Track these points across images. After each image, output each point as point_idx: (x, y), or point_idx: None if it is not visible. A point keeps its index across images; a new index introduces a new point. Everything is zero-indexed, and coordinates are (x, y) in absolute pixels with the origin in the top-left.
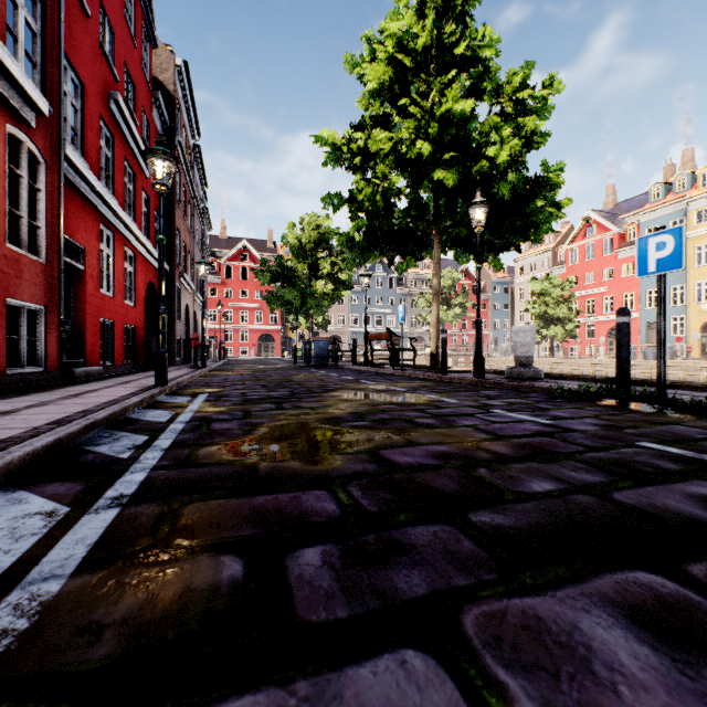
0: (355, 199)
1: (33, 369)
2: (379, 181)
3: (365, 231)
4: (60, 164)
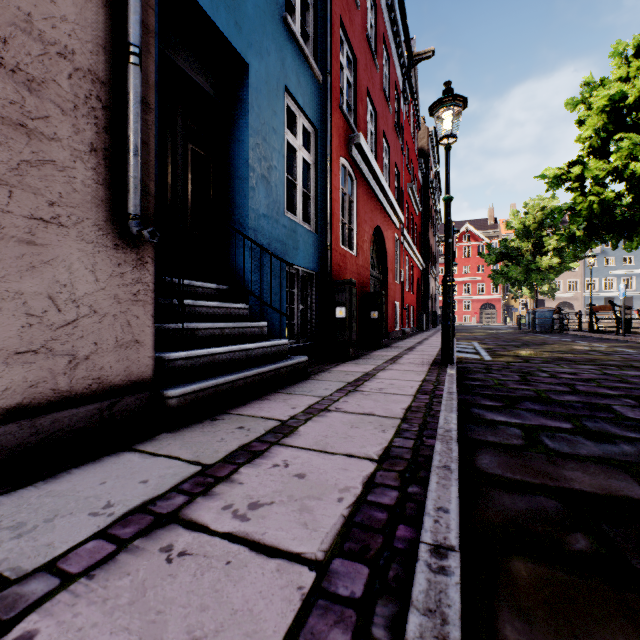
0: (573, 209)
1: (397, 329)
2: (594, 197)
3: (584, 228)
4: (403, 239)
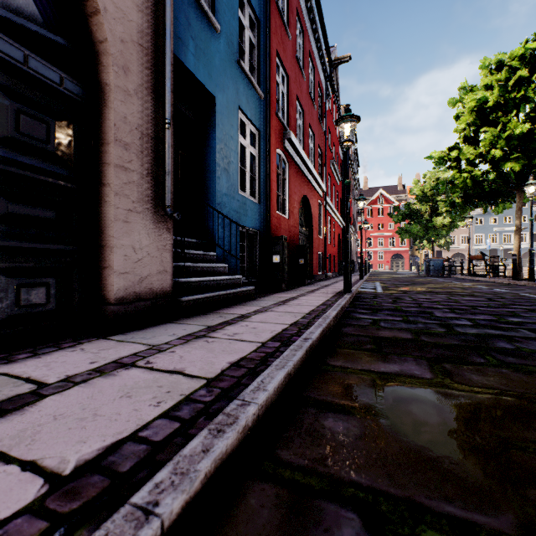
0: (453, 182)
1: (320, 273)
2: (467, 174)
3: (462, 196)
4: (325, 204)
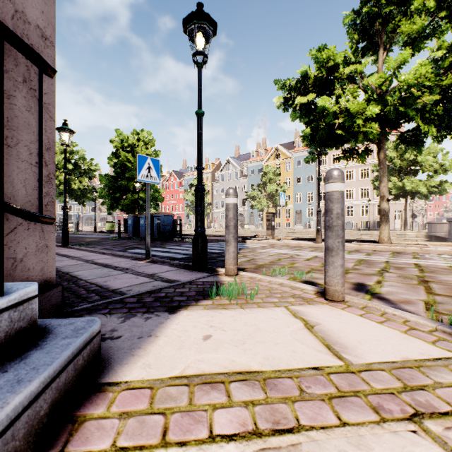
0: None
1: None
2: None
3: None
4: None
